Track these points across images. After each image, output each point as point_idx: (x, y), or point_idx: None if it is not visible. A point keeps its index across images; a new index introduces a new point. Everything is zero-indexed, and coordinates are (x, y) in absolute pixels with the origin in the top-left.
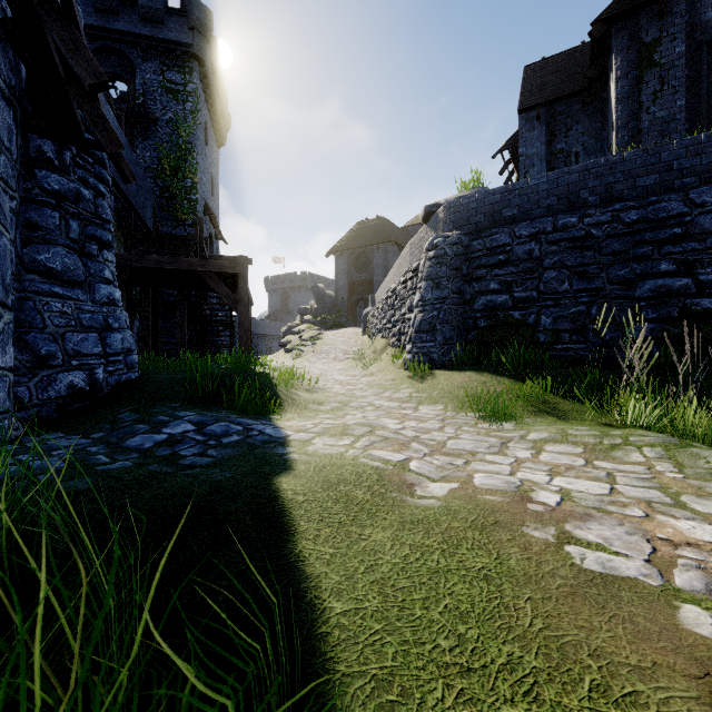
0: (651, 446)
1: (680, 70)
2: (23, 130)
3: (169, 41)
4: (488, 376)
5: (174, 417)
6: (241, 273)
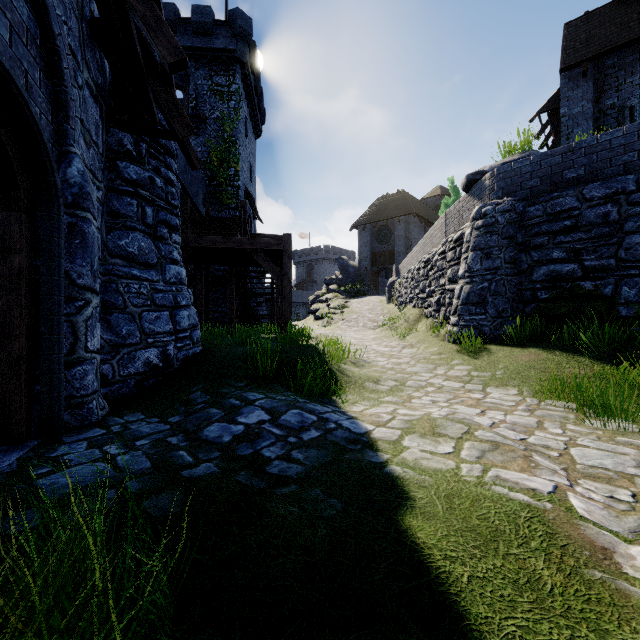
0: None
1: None
2: (108, 126)
3: (216, 50)
4: (562, 355)
5: (244, 402)
6: (286, 249)
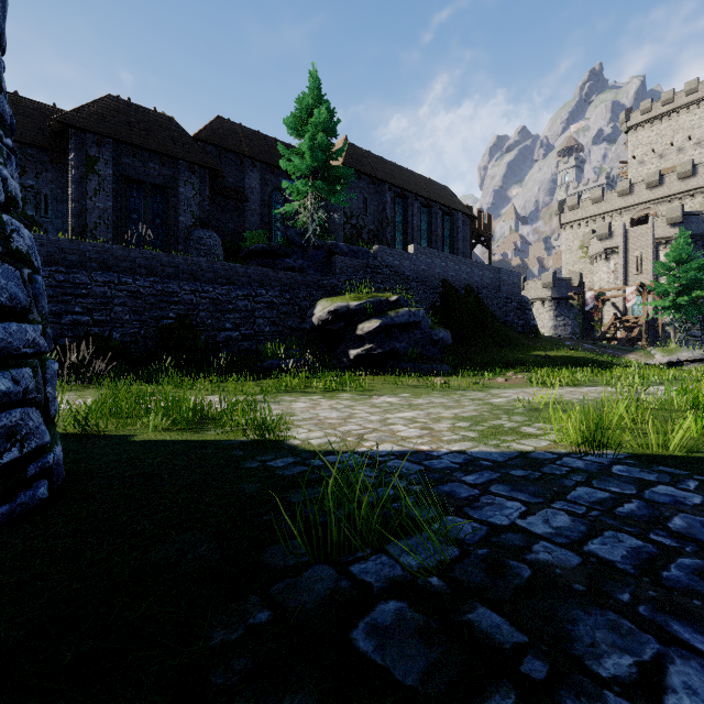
0: None
1: (110, 184)
2: None
3: None
4: None
5: None
6: None
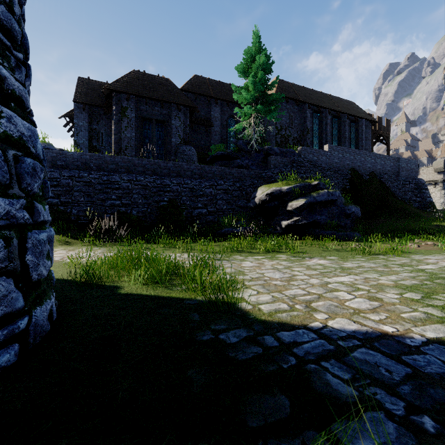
0: (85, 248)
1: (134, 122)
2: None
3: None
4: None
5: None
6: None
